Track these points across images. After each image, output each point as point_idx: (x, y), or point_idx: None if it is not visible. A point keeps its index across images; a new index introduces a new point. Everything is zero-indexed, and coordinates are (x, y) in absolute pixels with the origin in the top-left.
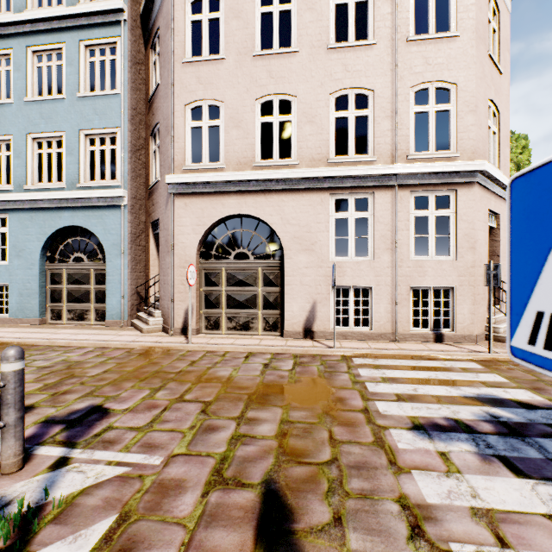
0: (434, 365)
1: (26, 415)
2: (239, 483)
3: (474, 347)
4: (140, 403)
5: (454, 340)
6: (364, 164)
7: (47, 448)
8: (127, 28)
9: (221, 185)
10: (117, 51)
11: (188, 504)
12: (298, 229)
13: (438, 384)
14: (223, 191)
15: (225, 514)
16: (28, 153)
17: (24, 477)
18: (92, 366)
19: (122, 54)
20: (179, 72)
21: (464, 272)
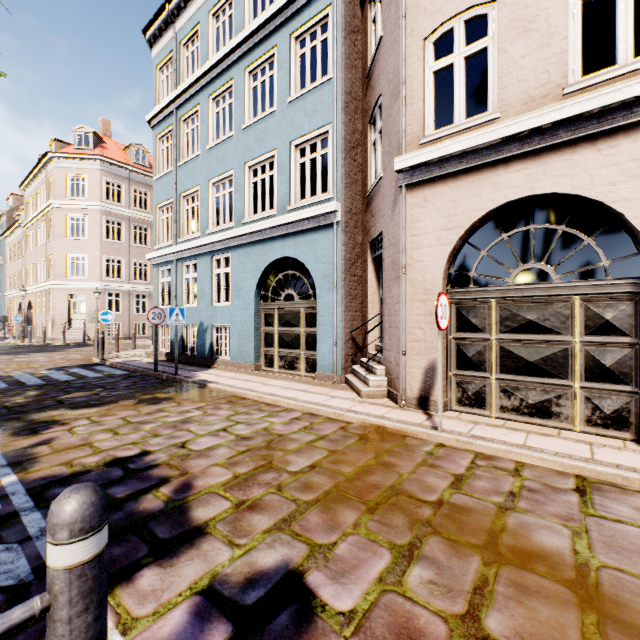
0: None
1: (189, 553)
2: None
3: None
4: (375, 599)
5: None
6: None
7: None
8: None
9: (490, 149)
10: (329, 25)
11: None
12: None
13: None
14: (495, 159)
15: None
16: (245, 184)
17: None
18: (296, 450)
19: (335, 24)
20: None
21: None
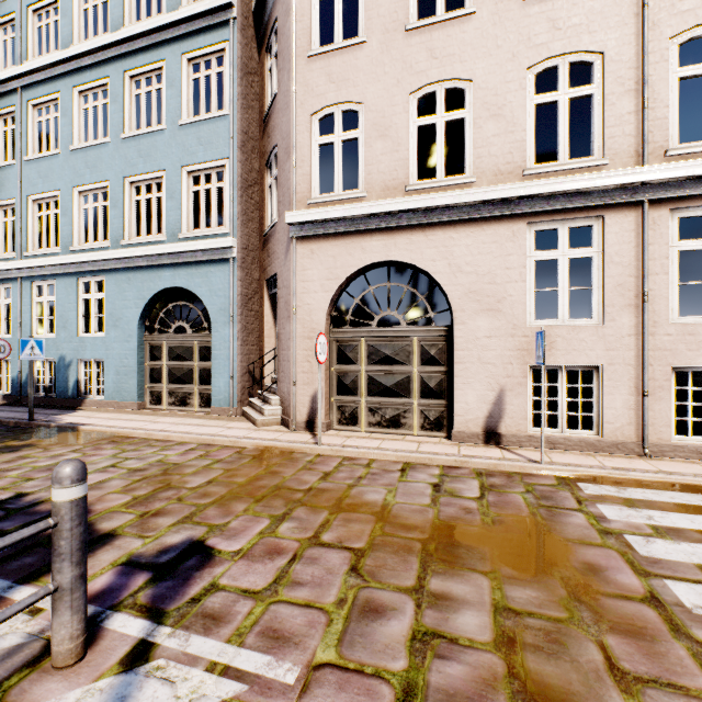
0: None
1: (104, 548)
2: None
3: None
4: (256, 542)
5: None
6: (586, 172)
7: (122, 617)
8: (236, 27)
9: (360, 220)
10: (225, 60)
11: None
12: (476, 280)
13: None
14: (363, 229)
15: None
16: (126, 200)
17: (83, 678)
18: (193, 473)
19: (231, 63)
20: (303, 70)
21: None
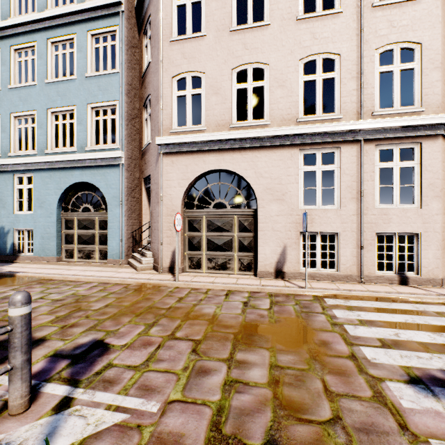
0: (406, 308)
1: (38, 347)
2: (240, 443)
3: (441, 290)
4: (136, 339)
5: (418, 283)
6: (331, 121)
7: (52, 385)
8: (124, 17)
9: (202, 144)
10: (117, 37)
11: None
12: (270, 182)
13: (418, 329)
14: (204, 149)
15: None
16: (48, 124)
17: (29, 419)
18: (96, 301)
19: (121, 40)
20: (167, 49)
21: (429, 219)
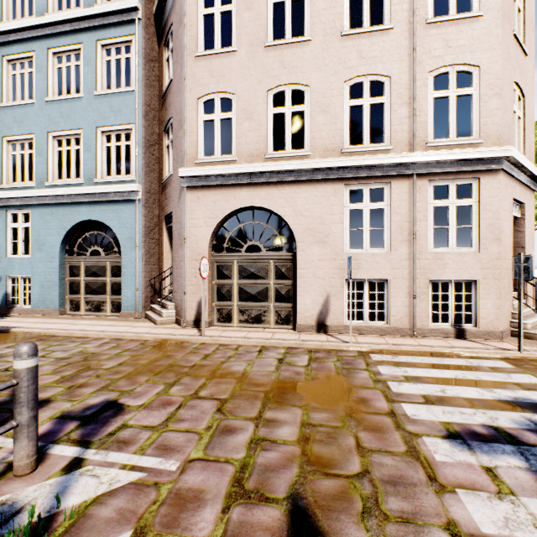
0: (459, 363)
1: (42, 409)
2: (262, 497)
3: (500, 344)
4: (154, 399)
5: (476, 336)
6: (380, 153)
7: (61, 446)
8: (141, 26)
9: (233, 177)
10: (132, 49)
11: (208, 520)
12: (311, 221)
13: (467, 385)
14: (235, 183)
15: (249, 536)
16: (49, 150)
17: (37, 480)
18: (108, 359)
19: (137, 52)
20: (192, 66)
21: (488, 264)
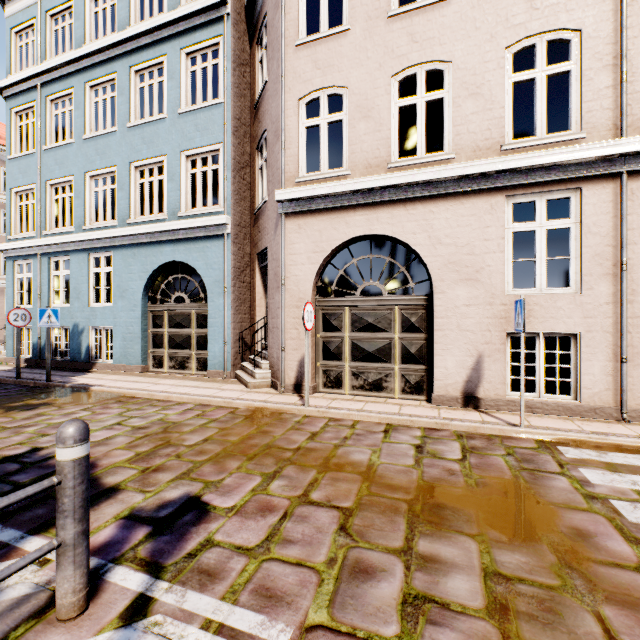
0: None
1: (108, 501)
2: None
3: None
4: (249, 499)
5: None
6: (563, 145)
7: (123, 570)
8: (230, 22)
9: (344, 197)
10: (220, 53)
11: None
12: (455, 251)
13: None
14: (347, 205)
15: None
16: (131, 183)
17: (84, 632)
18: (191, 431)
19: (225, 55)
20: (291, 58)
21: None
